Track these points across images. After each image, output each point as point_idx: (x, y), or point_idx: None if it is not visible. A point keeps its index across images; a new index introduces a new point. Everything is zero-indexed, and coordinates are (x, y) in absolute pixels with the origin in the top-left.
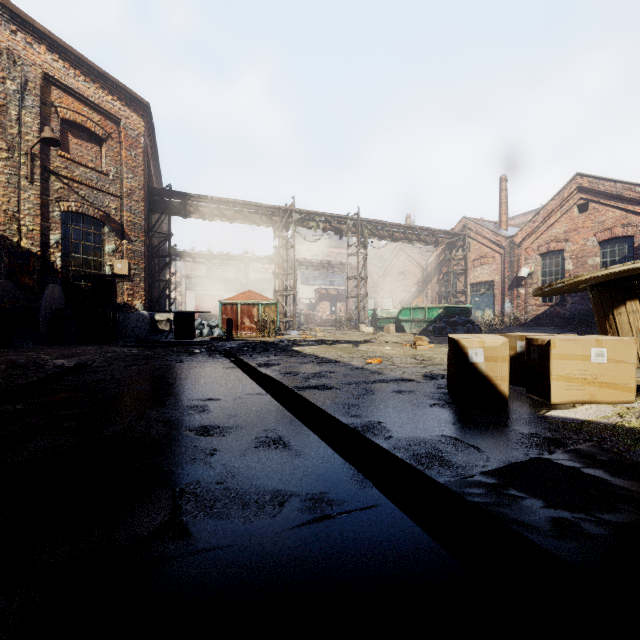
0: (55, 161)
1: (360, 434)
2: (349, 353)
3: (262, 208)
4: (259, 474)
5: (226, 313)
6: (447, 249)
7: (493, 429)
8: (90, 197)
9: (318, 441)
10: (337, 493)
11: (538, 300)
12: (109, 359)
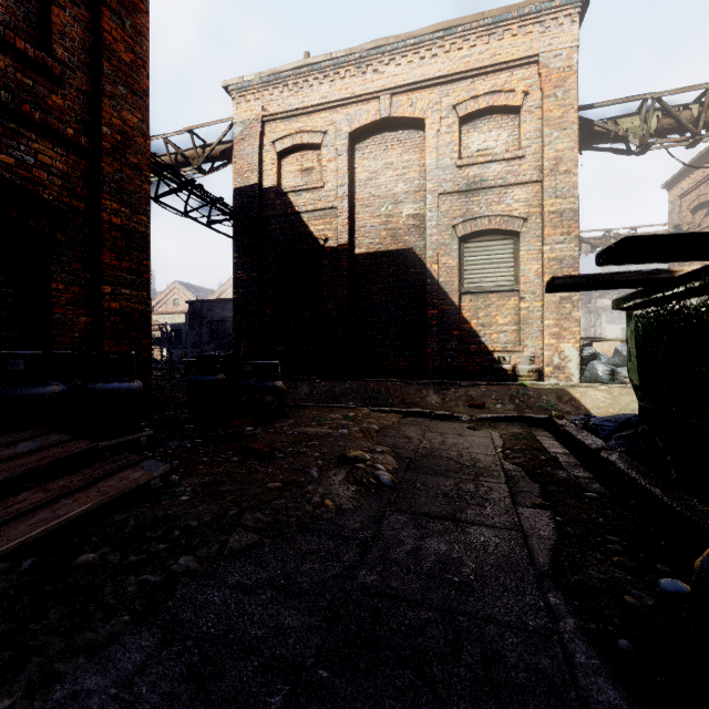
0: None
1: None
2: None
3: None
4: None
5: None
6: None
7: None
8: None
9: None
10: None
11: None
12: None
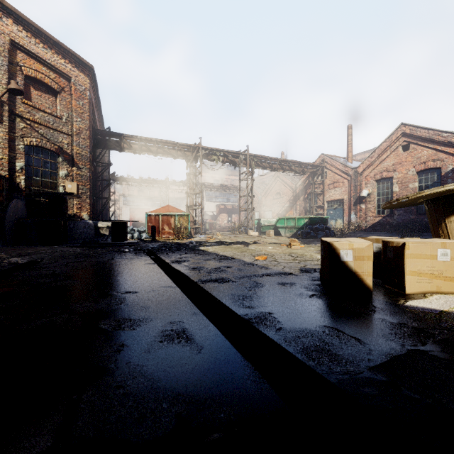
0: (20, 107)
1: (255, 328)
2: (241, 251)
3: (178, 145)
4: (160, 373)
5: (151, 222)
6: (310, 176)
7: (366, 319)
8: (47, 135)
9: (217, 333)
10: (235, 397)
11: (374, 213)
12: (55, 257)
